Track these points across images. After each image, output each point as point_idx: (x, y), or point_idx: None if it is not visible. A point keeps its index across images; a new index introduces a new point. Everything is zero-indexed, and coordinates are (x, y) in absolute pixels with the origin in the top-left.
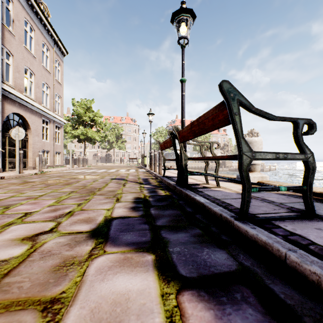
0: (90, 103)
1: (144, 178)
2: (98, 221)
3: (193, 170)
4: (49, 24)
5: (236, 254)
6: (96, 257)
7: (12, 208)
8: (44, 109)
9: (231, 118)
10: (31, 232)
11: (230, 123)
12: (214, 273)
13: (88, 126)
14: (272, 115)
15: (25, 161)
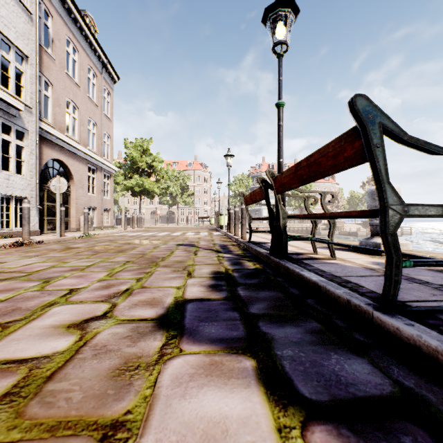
0: (147, 144)
1: (221, 244)
2: (167, 304)
3: (290, 234)
4: (96, 43)
5: (386, 366)
6: (169, 358)
7: (53, 283)
8: (90, 153)
9: (369, 153)
10: (79, 316)
11: (366, 160)
12: (356, 397)
13: (145, 175)
14: (436, 146)
15: (68, 220)
